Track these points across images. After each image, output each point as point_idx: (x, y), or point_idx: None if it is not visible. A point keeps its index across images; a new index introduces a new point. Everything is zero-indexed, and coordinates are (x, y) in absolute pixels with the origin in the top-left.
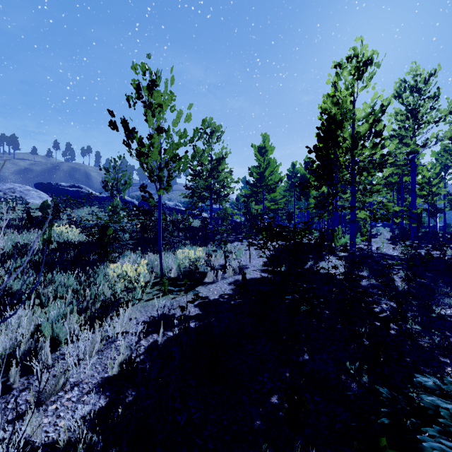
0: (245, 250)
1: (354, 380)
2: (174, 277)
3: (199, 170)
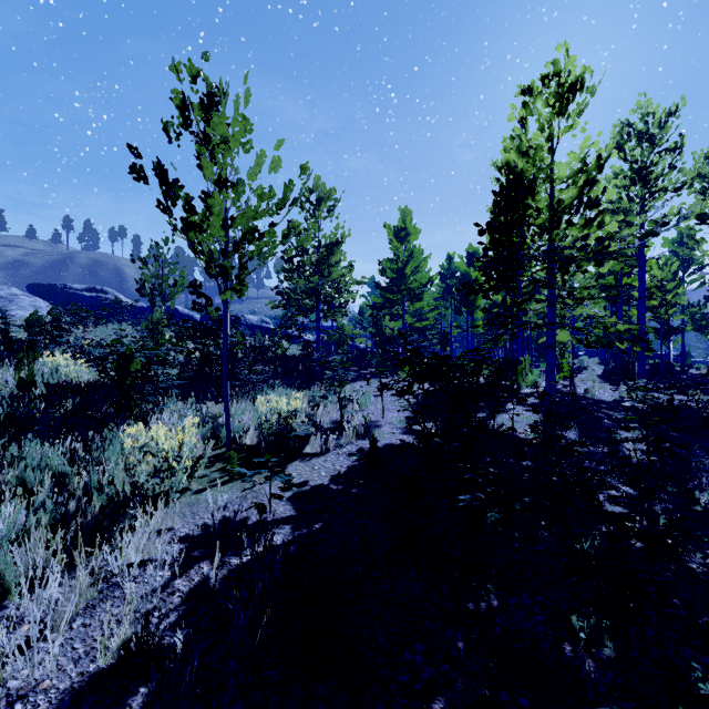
0: (375, 396)
1: (587, 652)
2: (252, 446)
3: (298, 262)
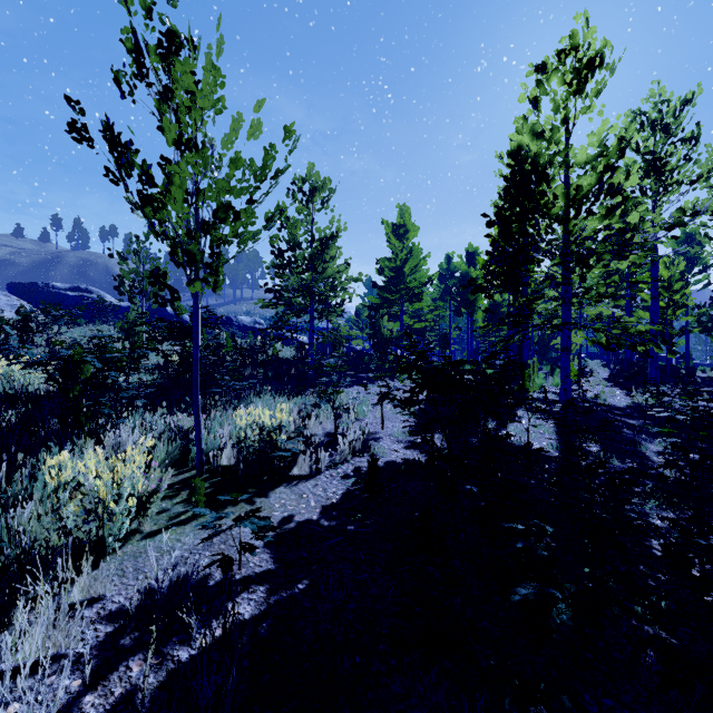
0: (373, 404)
1: None
2: (229, 466)
3: (289, 257)
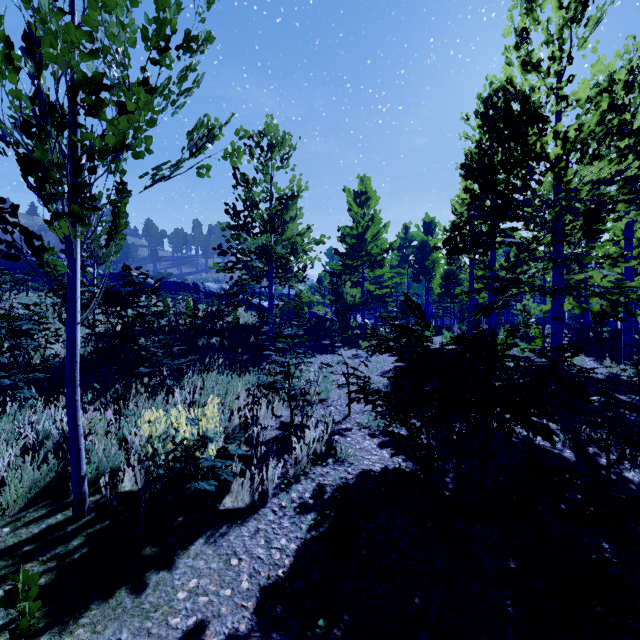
0: (339, 386)
1: None
2: (132, 494)
3: (245, 217)
